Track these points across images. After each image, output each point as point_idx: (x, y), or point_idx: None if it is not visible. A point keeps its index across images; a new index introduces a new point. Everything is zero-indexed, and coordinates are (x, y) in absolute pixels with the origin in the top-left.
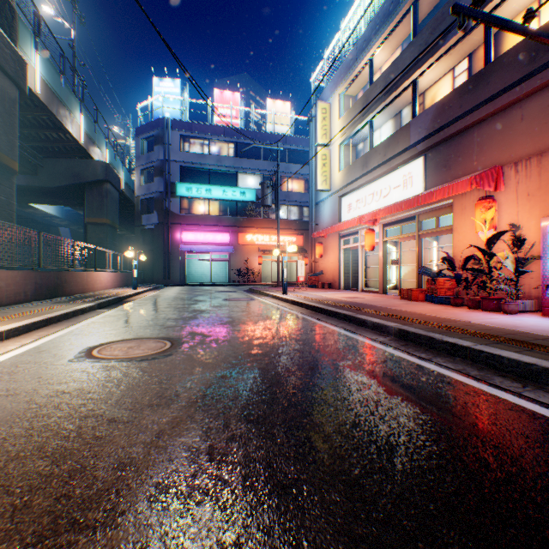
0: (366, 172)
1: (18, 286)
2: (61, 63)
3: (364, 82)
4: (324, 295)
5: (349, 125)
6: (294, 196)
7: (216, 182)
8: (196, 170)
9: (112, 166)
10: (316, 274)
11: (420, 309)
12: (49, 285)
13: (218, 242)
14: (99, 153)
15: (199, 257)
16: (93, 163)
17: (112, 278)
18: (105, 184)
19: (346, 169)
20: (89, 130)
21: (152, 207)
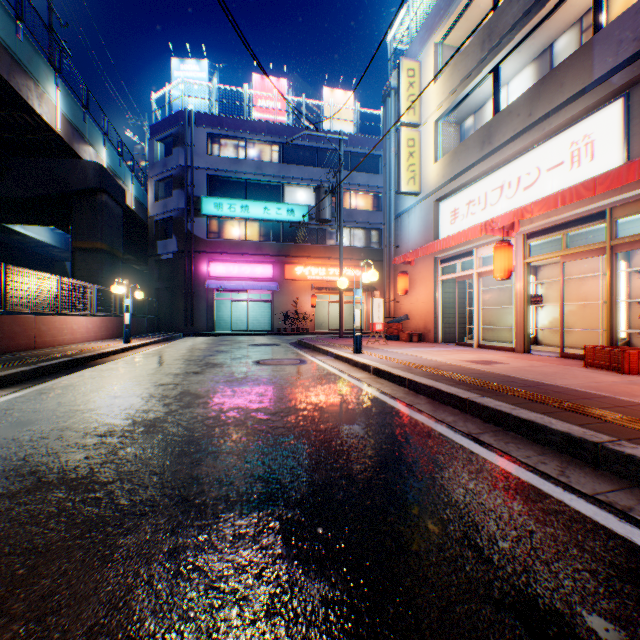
0: (490, 152)
1: None
2: (17, 4)
3: (477, 19)
4: (426, 355)
5: (455, 85)
6: (359, 215)
7: (255, 196)
8: (228, 180)
9: (115, 174)
10: (397, 320)
11: None
12: None
13: (257, 276)
14: (92, 153)
15: (233, 297)
16: (80, 164)
17: (97, 325)
18: (100, 194)
19: (448, 155)
20: (73, 116)
21: (170, 230)
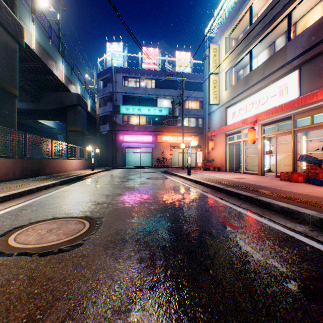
0: (247, 88)
1: (8, 169)
2: (49, 32)
3: (244, 26)
4: (217, 176)
5: (233, 57)
6: (193, 111)
7: (144, 104)
8: (131, 97)
9: (83, 97)
10: (208, 161)
11: (310, 191)
12: (33, 168)
13: (145, 141)
14: (74, 89)
15: (134, 151)
16: (70, 94)
17: (80, 163)
18: (78, 106)
19: (231, 88)
20: (68, 74)
21: (106, 120)
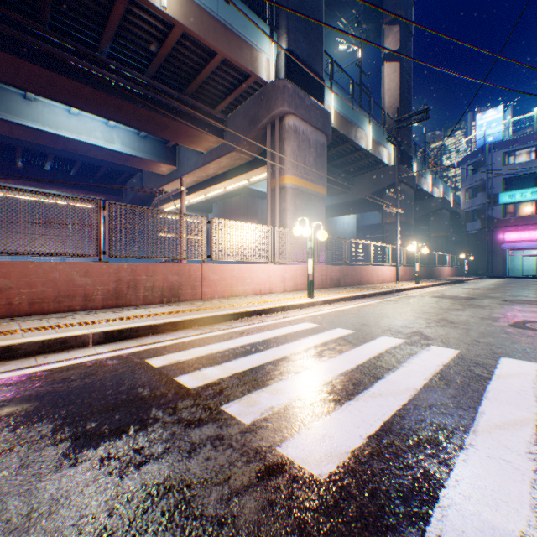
0: None
1: (421, 273)
2: (420, 157)
3: None
4: None
5: None
6: None
7: None
8: (518, 177)
9: (443, 195)
10: None
11: None
12: (428, 273)
13: None
14: (436, 192)
15: (523, 253)
16: (433, 200)
17: (448, 270)
18: (440, 210)
19: None
20: (431, 182)
21: (474, 216)
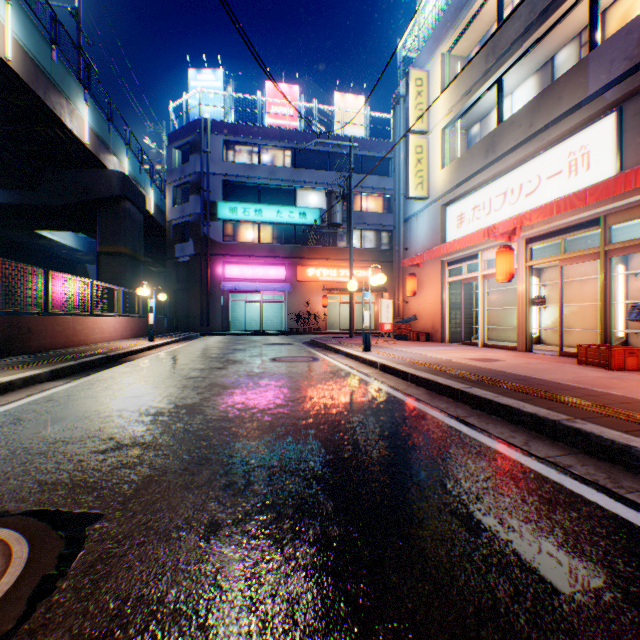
0: (493, 160)
1: None
2: (52, 29)
3: (483, 30)
4: (431, 354)
5: (461, 95)
6: (370, 217)
7: (268, 200)
8: (242, 185)
9: (136, 182)
10: (406, 320)
11: None
12: None
13: (270, 278)
14: (116, 162)
15: (247, 298)
16: (106, 174)
17: (123, 325)
18: (123, 201)
19: (455, 162)
20: (99, 129)
21: (187, 234)
